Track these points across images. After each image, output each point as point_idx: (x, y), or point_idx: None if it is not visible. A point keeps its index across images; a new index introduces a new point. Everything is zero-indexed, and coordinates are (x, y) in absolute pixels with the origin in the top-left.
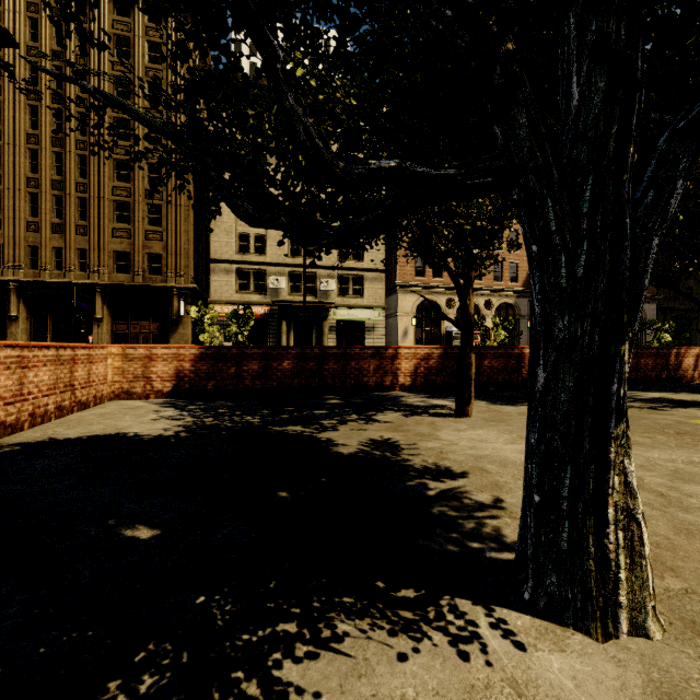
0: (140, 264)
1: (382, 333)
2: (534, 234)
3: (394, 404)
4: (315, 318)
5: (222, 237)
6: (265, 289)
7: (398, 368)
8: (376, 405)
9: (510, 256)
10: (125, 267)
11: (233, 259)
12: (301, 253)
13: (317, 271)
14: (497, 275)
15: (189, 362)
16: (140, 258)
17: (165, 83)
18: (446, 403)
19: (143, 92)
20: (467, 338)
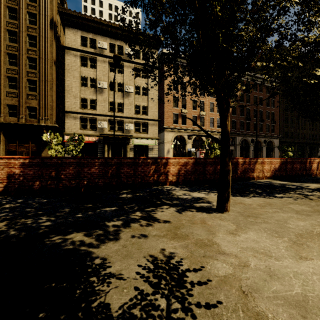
0: (23, 112)
1: (157, 151)
2: None
3: (167, 197)
4: (123, 143)
5: (72, 99)
6: (96, 128)
7: (168, 171)
8: (155, 199)
9: (217, 115)
10: (14, 113)
11: (78, 111)
12: (115, 109)
13: (124, 119)
14: (210, 124)
15: (18, 168)
16: (23, 109)
17: (39, 13)
18: (202, 195)
19: None
20: (226, 150)
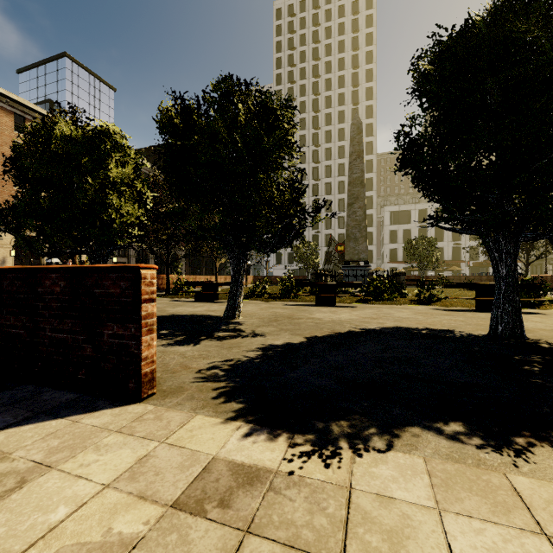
0: None
1: None
2: (90, 262)
3: None
4: None
5: None
6: None
7: None
8: None
9: None
10: None
11: None
12: None
13: None
14: None
15: None
16: None
17: None
18: None
19: (16, 232)
20: None
